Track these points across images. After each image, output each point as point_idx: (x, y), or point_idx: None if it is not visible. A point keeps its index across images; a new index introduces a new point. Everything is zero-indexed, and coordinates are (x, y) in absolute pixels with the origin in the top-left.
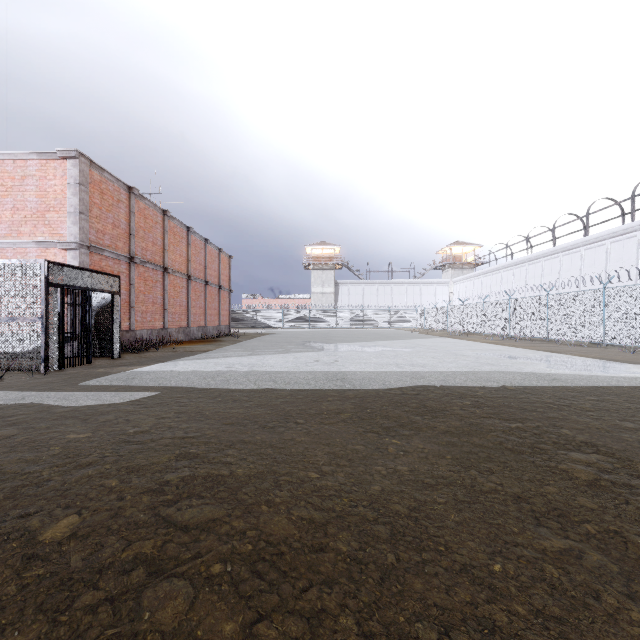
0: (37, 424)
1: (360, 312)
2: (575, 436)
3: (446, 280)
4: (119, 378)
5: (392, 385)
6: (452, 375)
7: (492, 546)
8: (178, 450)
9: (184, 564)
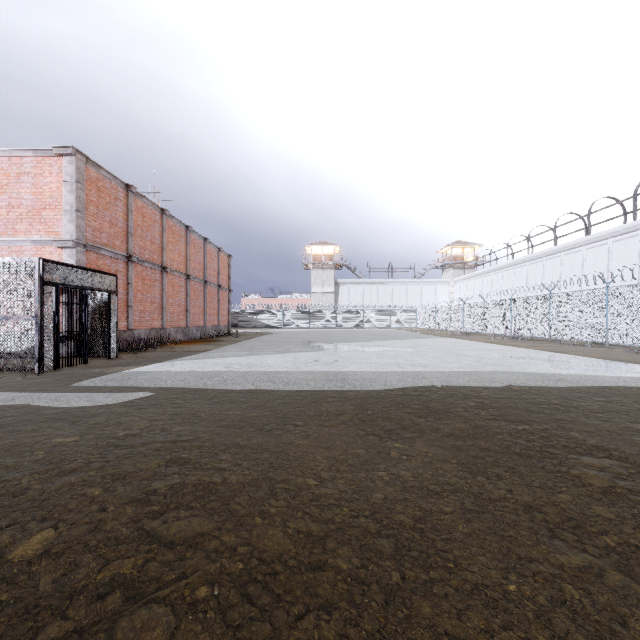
0: (24, 427)
1: (360, 312)
2: (585, 439)
3: (446, 280)
4: (114, 378)
5: (393, 386)
6: (455, 375)
7: (505, 562)
8: (169, 455)
9: (166, 587)
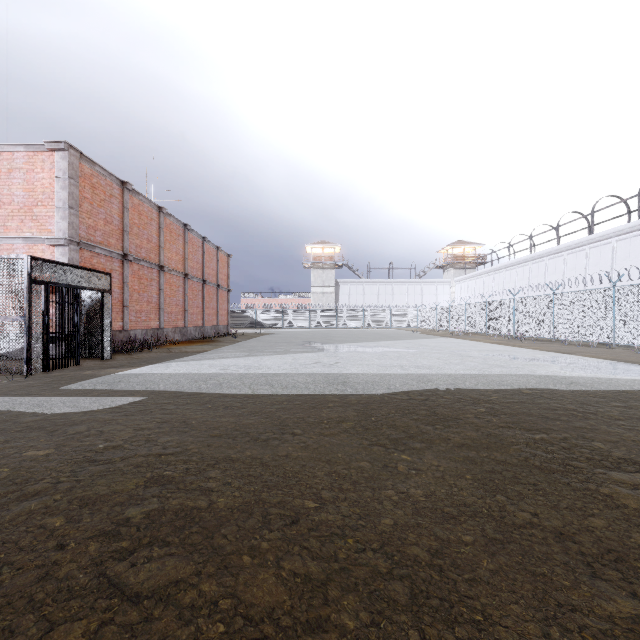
0: None
1: (361, 312)
2: (610, 451)
3: (447, 280)
4: (104, 381)
5: (398, 389)
6: (461, 378)
7: (542, 611)
8: (150, 473)
9: None
